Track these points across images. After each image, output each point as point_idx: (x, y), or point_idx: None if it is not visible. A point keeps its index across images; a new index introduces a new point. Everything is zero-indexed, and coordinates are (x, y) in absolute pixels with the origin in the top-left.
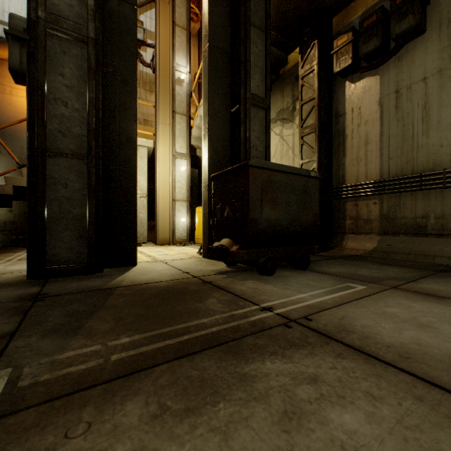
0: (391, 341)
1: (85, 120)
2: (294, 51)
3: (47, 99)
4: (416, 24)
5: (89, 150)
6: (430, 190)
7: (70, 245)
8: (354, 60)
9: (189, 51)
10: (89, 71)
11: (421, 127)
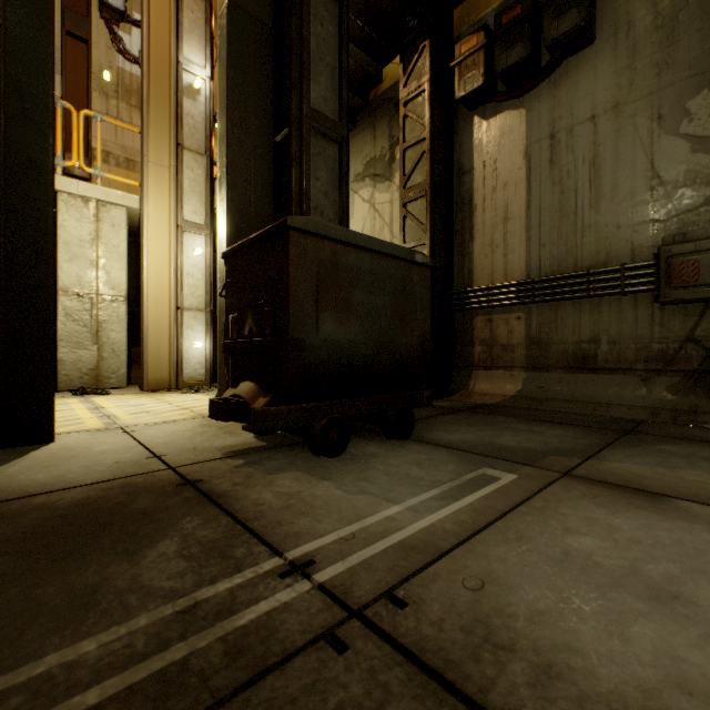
0: (615, 682)
1: None
2: (393, 62)
3: None
4: (582, 24)
5: None
6: (601, 298)
7: None
8: (487, 79)
9: (210, 39)
10: None
11: (588, 196)
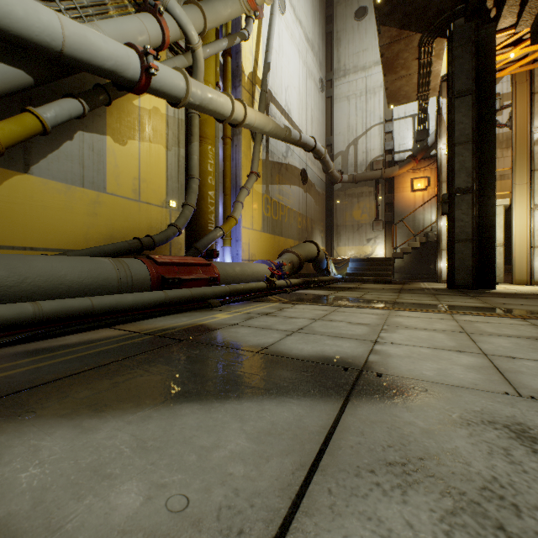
0: None
1: (470, 225)
2: None
3: (455, 221)
4: None
5: (472, 237)
6: None
7: (463, 277)
8: None
9: None
10: (472, 205)
11: None
